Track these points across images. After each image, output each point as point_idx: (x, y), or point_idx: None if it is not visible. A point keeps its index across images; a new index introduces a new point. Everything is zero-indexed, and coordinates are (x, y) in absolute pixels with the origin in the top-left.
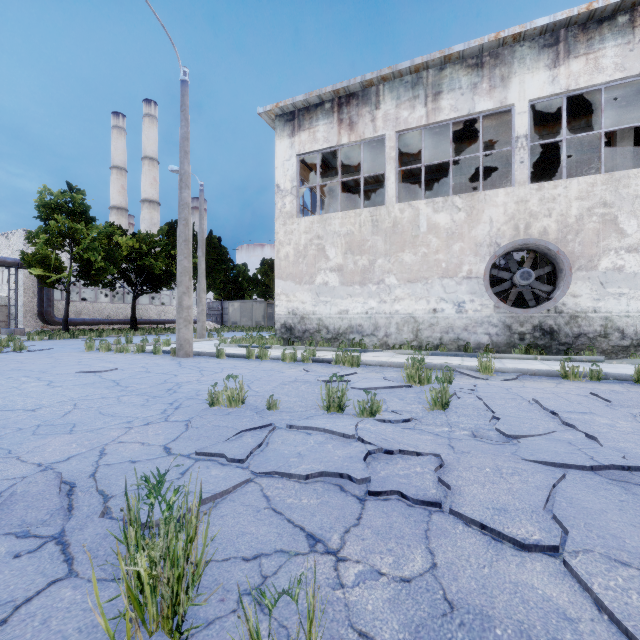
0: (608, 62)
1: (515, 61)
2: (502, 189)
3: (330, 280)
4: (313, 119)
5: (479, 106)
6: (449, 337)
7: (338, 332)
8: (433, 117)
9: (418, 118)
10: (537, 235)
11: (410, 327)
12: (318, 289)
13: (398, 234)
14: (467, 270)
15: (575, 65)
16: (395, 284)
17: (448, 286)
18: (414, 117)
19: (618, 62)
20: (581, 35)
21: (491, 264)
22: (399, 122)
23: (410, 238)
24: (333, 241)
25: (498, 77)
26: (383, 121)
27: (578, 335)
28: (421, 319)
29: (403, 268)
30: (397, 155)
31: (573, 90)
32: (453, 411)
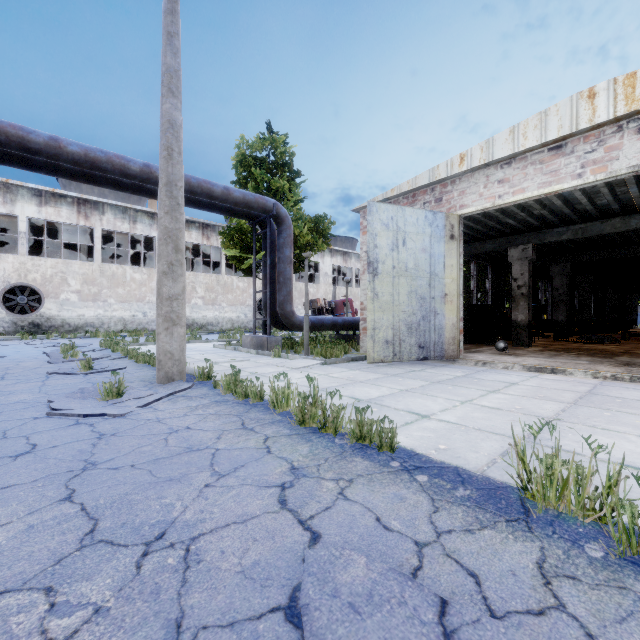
0: (64, 214)
1: (19, 195)
2: (12, 255)
3: None
4: None
5: None
6: None
7: None
8: None
9: None
10: (31, 280)
11: None
12: None
13: None
14: None
15: (50, 210)
16: None
17: None
18: None
19: (68, 216)
20: (53, 198)
21: (3, 292)
22: None
23: None
24: None
25: (9, 199)
26: None
27: (51, 326)
28: None
29: None
30: None
31: (49, 220)
32: None
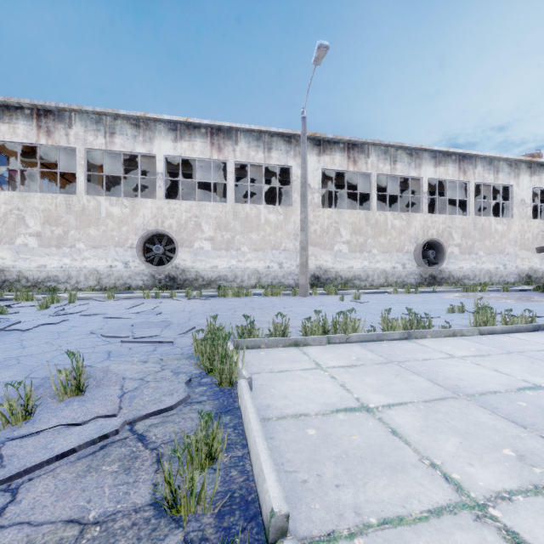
0: (198, 148)
1: (157, 131)
2: (150, 199)
3: (30, 242)
4: (13, 117)
5: (138, 149)
6: (120, 282)
7: (37, 281)
8: (110, 147)
9: (100, 144)
10: (167, 227)
11: (95, 277)
12: (18, 248)
13: (86, 216)
14: (131, 243)
15: (184, 144)
16: (84, 248)
17: (119, 252)
18: (97, 143)
19: (202, 150)
20: (187, 131)
21: (140, 241)
22: (87, 142)
23: (95, 219)
24: (33, 214)
25: (148, 136)
26: (75, 138)
27: (186, 280)
28: (102, 272)
29: (90, 238)
30: (86, 163)
31: (184, 156)
32: (47, 310)
